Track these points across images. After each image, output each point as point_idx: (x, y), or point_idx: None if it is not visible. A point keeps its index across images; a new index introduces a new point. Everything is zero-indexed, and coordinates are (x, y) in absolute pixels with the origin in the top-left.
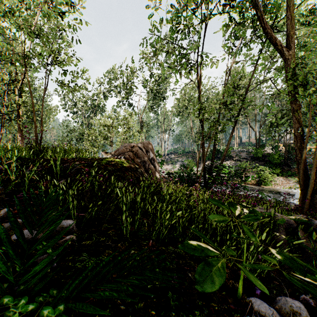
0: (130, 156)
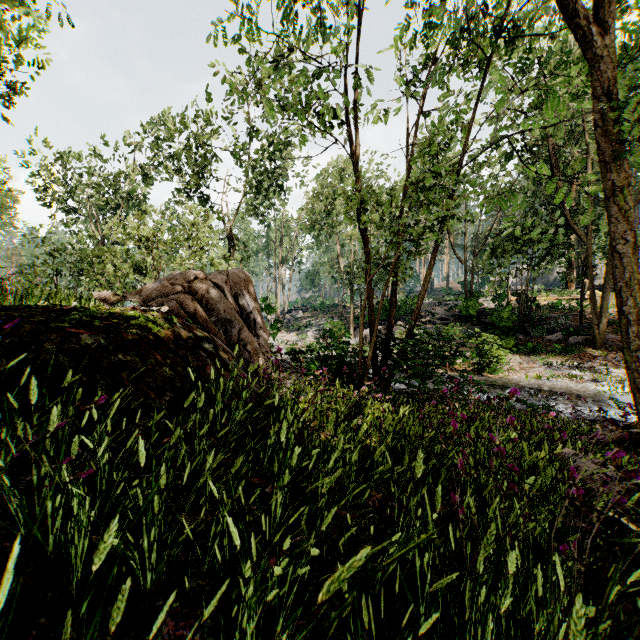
0: (184, 306)
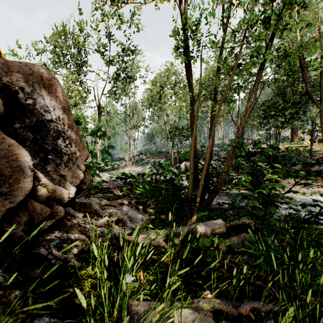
0: None
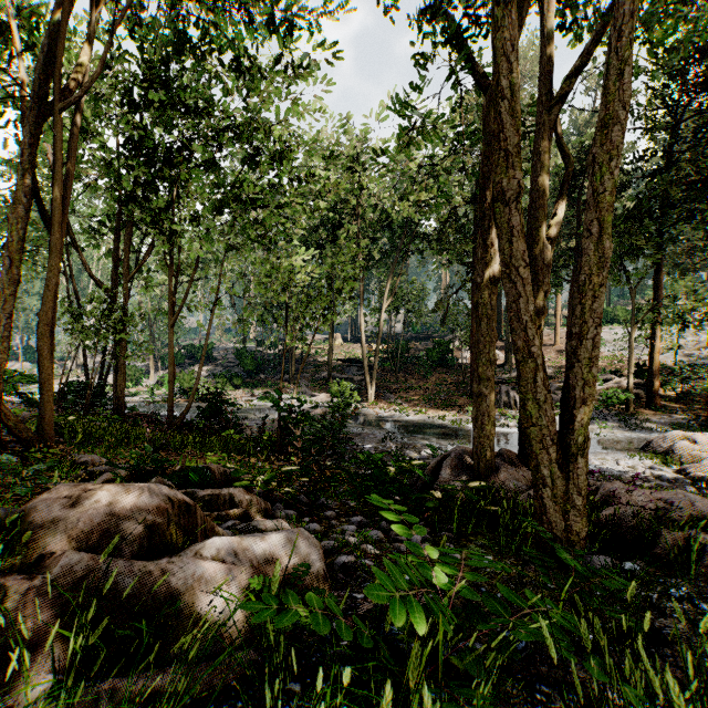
0: None
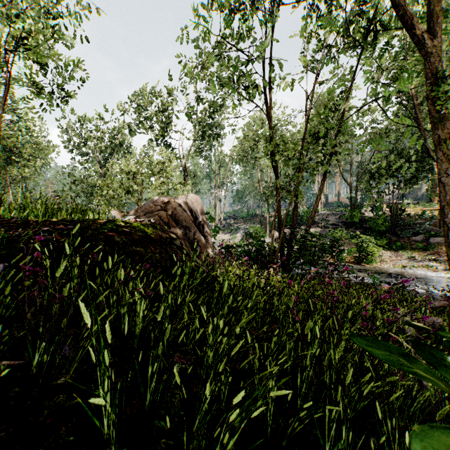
0: (162, 218)
